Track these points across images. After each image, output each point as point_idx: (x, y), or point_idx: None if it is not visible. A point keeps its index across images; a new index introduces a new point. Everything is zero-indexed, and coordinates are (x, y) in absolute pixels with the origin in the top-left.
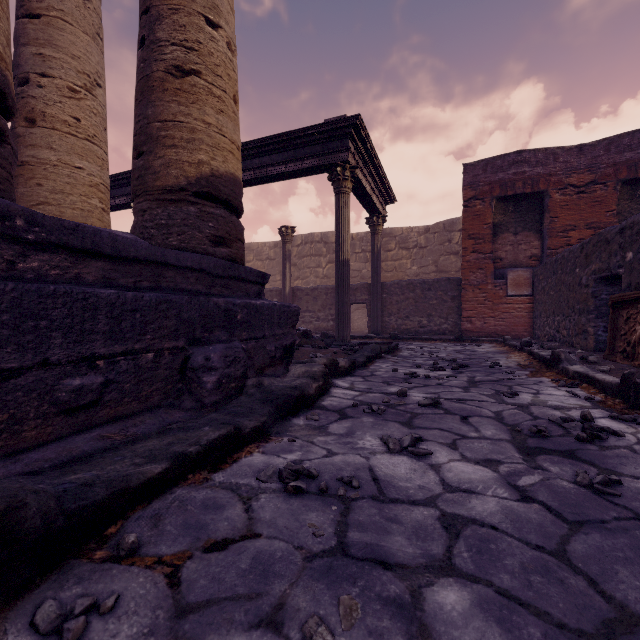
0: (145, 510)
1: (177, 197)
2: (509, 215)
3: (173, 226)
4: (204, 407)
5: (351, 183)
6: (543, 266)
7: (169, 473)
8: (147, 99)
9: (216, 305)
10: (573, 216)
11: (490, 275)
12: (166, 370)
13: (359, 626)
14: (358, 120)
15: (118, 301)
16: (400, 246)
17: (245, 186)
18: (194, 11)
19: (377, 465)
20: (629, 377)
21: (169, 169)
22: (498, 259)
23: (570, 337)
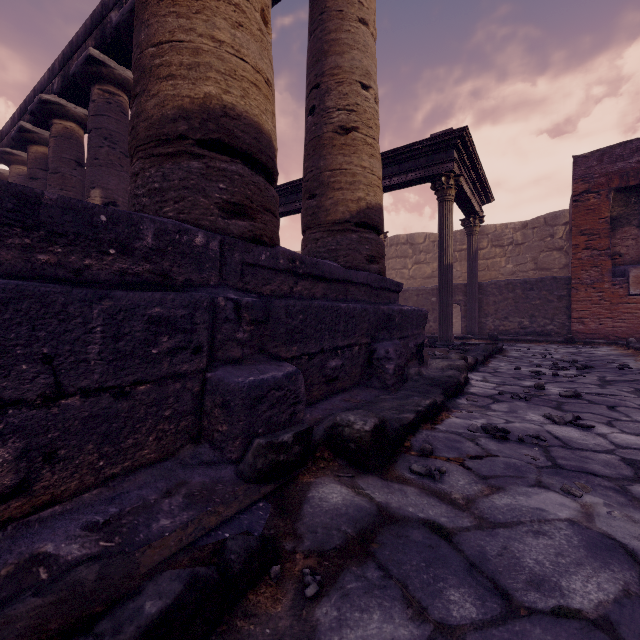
0: (415, 438)
1: (343, 228)
2: (631, 207)
3: (340, 250)
4: (387, 387)
5: (455, 191)
6: None
7: (415, 420)
8: (319, 154)
9: (383, 311)
10: None
11: (607, 273)
12: (362, 359)
13: (594, 492)
14: (465, 131)
15: (347, 311)
16: (493, 244)
17: None
18: (353, 81)
19: (552, 430)
20: None
21: (337, 207)
22: (616, 255)
23: None
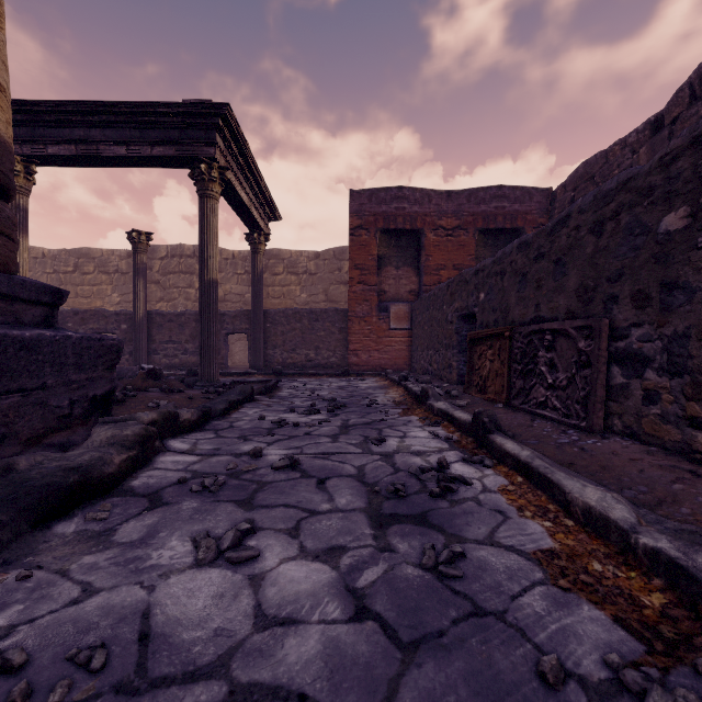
0: None
1: None
2: (392, 249)
3: None
4: None
5: (220, 187)
6: (419, 301)
7: None
8: None
9: None
10: (443, 256)
11: (375, 308)
12: None
13: None
14: (227, 110)
15: None
16: (289, 270)
17: (63, 164)
18: None
19: (162, 601)
20: (479, 416)
21: None
22: (382, 292)
23: (440, 370)
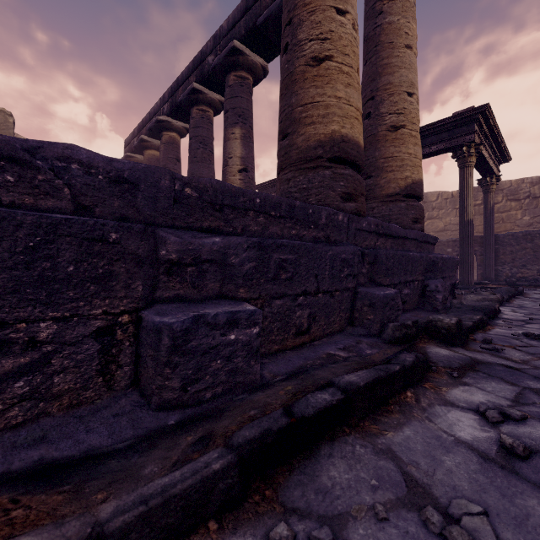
0: (475, 335)
1: (394, 199)
2: None
3: (392, 215)
4: (437, 311)
5: (475, 157)
6: None
7: (472, 326)
8: (375, 147)
9: (429, 258)
10: None
11: None
12: (418, 291)
13: None
14: (486, 108)
15: (413, 257)
16: (508, 198)
17: None
18: (401, 92)
19: None
20: None
21: (389, 184)
22: None
23: None
